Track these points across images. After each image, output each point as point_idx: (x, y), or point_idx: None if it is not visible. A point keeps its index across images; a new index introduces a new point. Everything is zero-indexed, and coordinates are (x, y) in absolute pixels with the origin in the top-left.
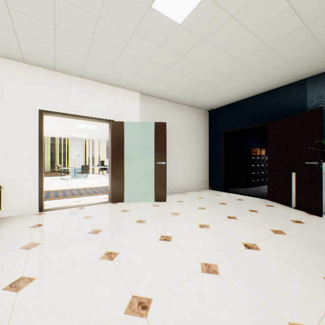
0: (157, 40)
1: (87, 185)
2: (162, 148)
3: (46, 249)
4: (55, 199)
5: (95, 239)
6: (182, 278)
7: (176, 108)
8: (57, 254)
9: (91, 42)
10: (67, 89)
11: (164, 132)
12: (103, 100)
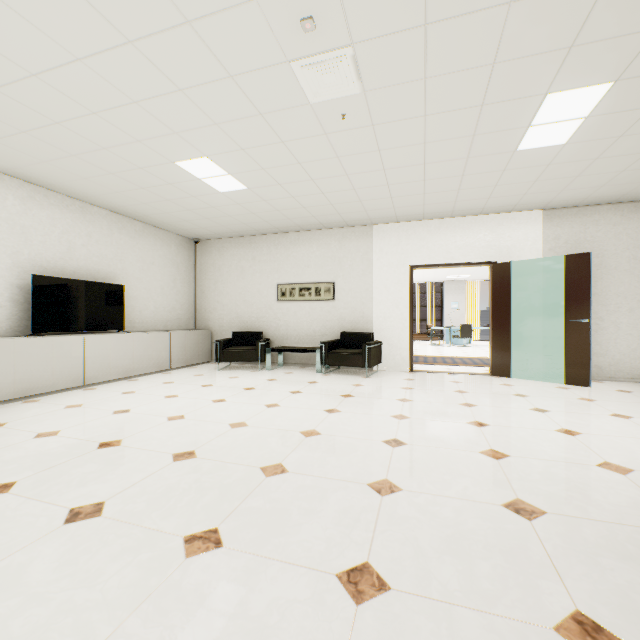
0: (539, 164)
1: (465, 354)
2: (580, 296)
3: (418, 392)
4: (423, 364)
5: (458, 395)
6: (527, 427)
7: (634, 213)
8: (425, 395)
9: (457, 191)
10: (435, 236)
11: (584, 270)
12: (479, 238)
